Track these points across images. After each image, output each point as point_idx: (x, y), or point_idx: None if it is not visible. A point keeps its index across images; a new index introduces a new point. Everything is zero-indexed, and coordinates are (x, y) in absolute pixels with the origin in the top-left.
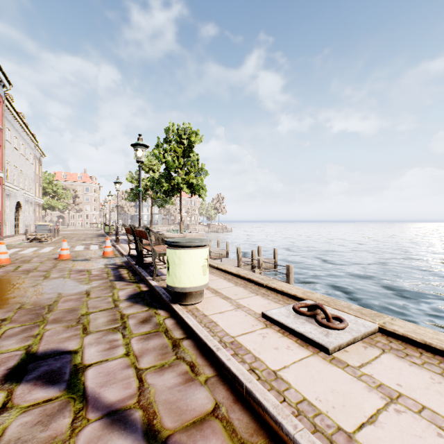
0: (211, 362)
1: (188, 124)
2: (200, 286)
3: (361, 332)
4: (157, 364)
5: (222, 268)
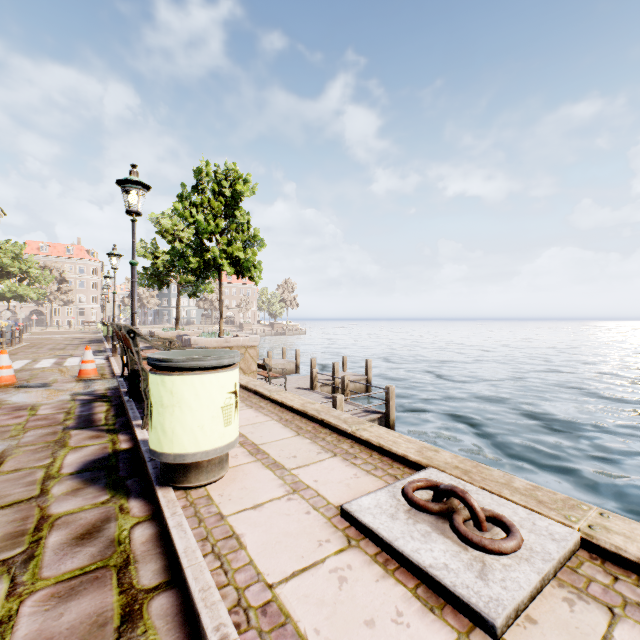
0: None
1: (232, 164)
2: (217, 449)
3: (554, 559)
4: None
5: (277, 400)
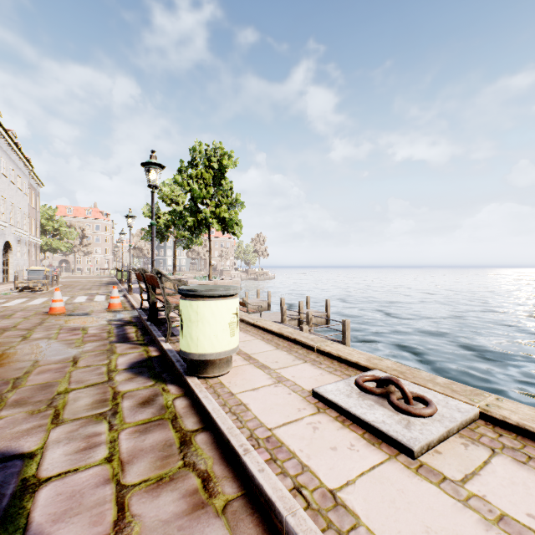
0: (236, 472)
1: (219, 144)
2: (226, 352)
3: (457, 421)
4: (151, 476)
5: (259, 325)
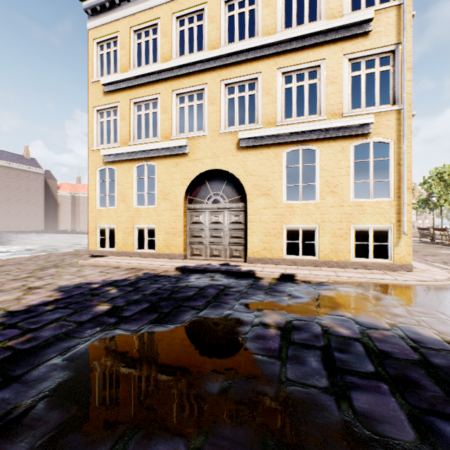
0: None
1: (448, 166)
2: None
3: None
4: None
5: None
